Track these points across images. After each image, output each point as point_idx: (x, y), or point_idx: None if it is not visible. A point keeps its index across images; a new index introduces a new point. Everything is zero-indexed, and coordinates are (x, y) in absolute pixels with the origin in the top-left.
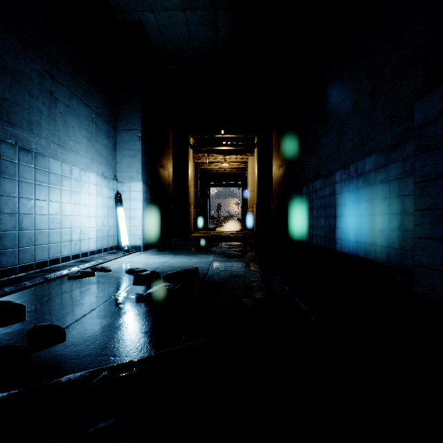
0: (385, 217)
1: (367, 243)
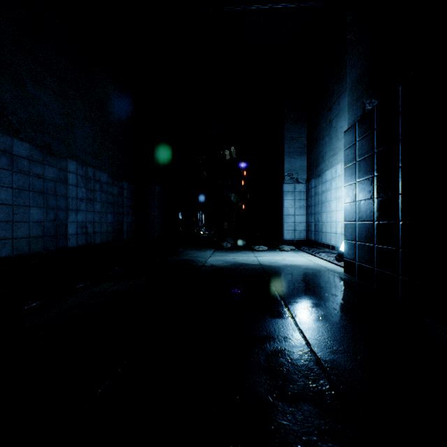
0: (113, 215)
1: (103, 232)
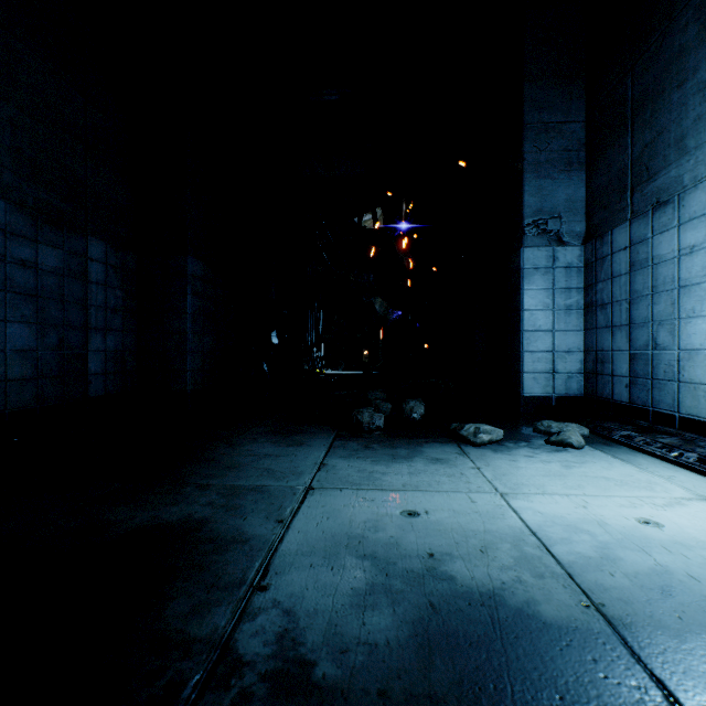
0: (34, 328)
1: None
